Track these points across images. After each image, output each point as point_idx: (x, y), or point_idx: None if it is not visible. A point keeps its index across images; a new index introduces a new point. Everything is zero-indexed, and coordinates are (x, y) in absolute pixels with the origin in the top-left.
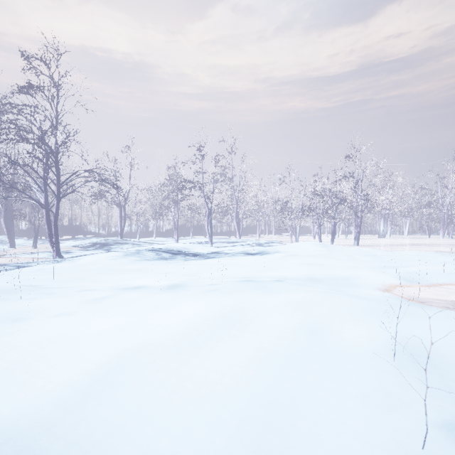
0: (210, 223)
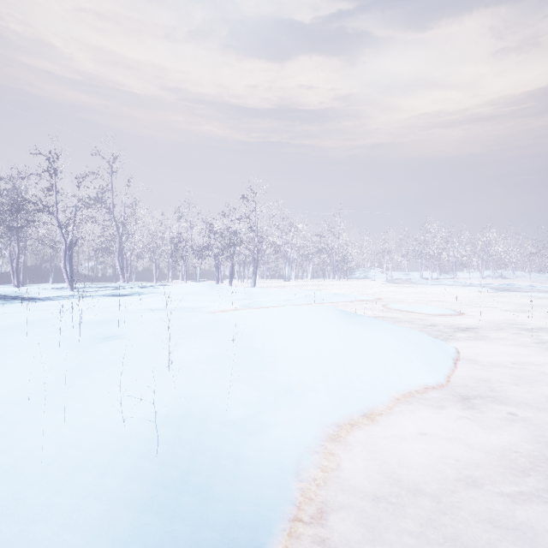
0: (69, 261)
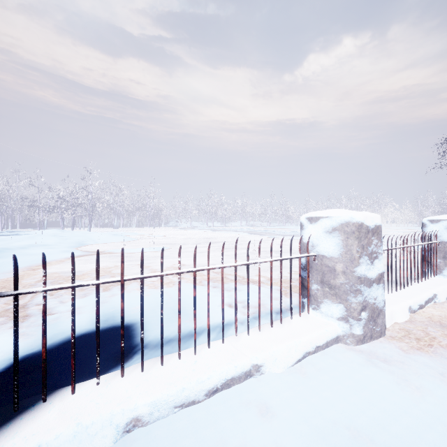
0: None
